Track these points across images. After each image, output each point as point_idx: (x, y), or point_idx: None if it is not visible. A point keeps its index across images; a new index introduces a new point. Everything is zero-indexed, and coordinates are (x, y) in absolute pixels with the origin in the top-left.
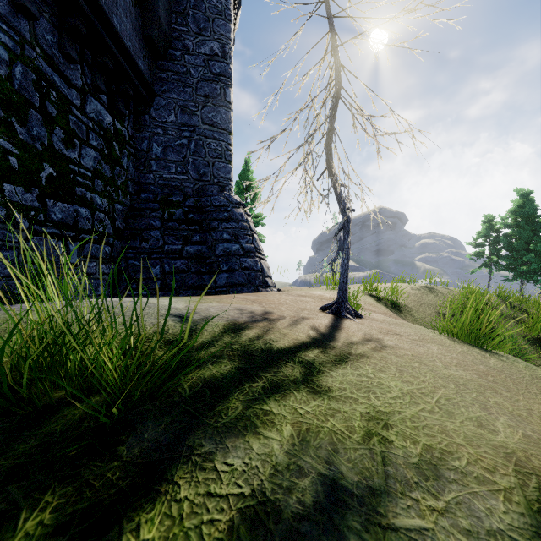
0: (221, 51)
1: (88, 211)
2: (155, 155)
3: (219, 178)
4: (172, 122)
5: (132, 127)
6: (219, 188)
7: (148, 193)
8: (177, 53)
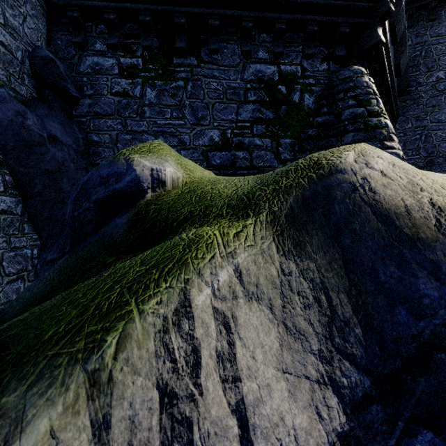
0: (444, 75)
1: None
2: None
3: (443, 153)
4: (409, 128)
5: None
6: (443, 159)
7: None
8: (412, 89)
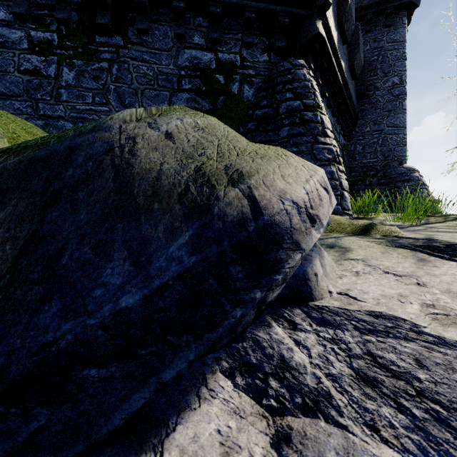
0: (399, 80)
1: None
2: (358, 151)
3: (398, 157)
4: (368, 131)
5: (346, 140)
6: (398, 163)
7: (354, 172)
8: (370, 93)
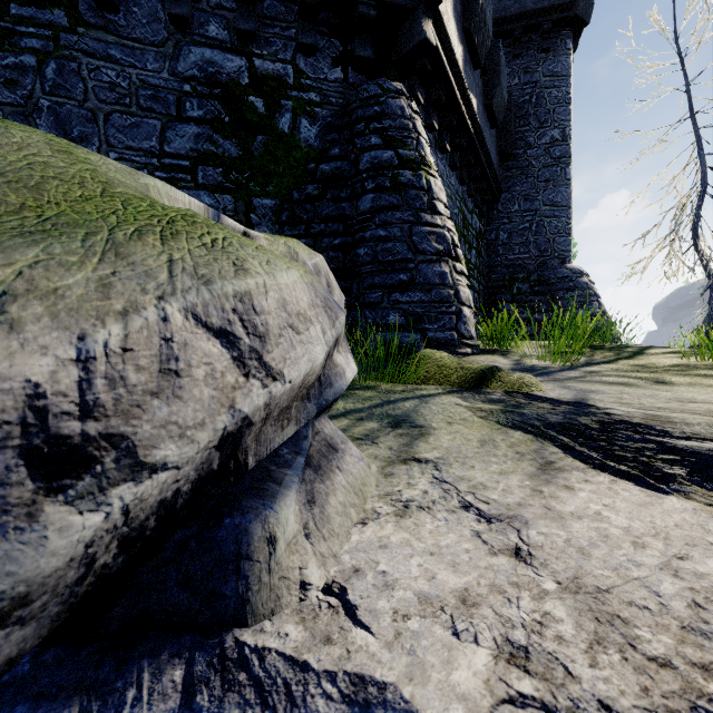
0: (561, 135)
1: (473, 293)
2: (502, 242)
3: (559, 252)
4: (516, 211)
5: (484, 223)
6: (559, 261)
7: (496, 274)
8: (520, 152)
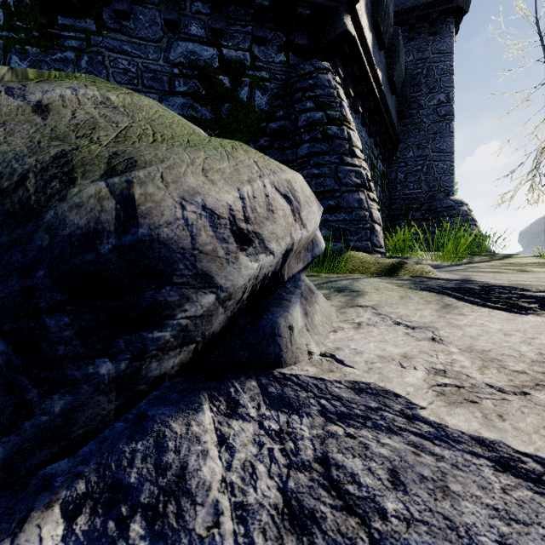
0: (446, 98)
1: None
2: (400, 180)
3: (444, 187)
4: (411, 157)
5: (386, 166)
6: (444, 194)
7: (395, 205)
8: (413, 112)
